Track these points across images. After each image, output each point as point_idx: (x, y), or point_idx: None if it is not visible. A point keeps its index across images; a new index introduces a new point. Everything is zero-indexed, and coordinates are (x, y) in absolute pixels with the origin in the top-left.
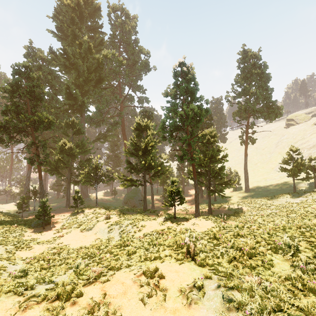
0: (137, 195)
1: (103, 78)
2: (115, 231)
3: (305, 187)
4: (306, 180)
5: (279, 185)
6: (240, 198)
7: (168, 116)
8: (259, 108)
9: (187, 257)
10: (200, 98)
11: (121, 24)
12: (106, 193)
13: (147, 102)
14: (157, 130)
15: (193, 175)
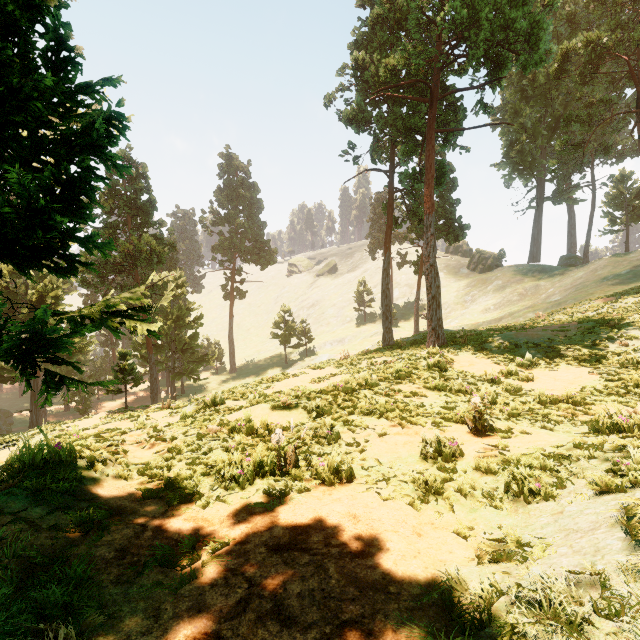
0: None
1: None
2: None
3: (298, 357)
4: (297, 347)
5: (273, 358)
6: (223, 383)
7: None
8: (249, 248)
9: (164, 408)
10: (159, 225)
11: None
12: None
13: None
14: None
15: (148, 348)
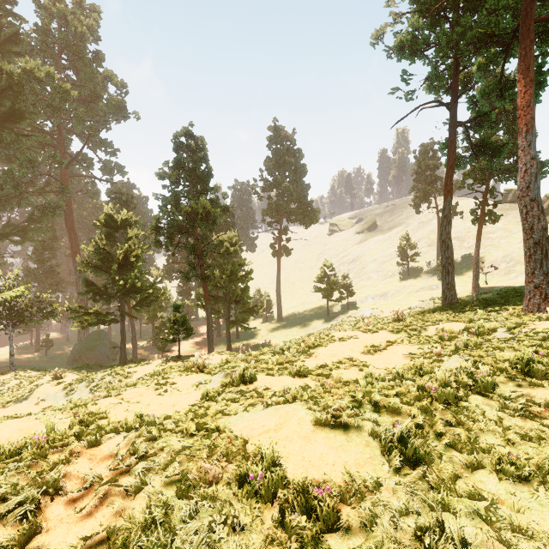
0: (101, 344)
1: (23, 114)
2: (81, 391)
3: (339, 310)
4: (339, 301)
5: (316, 309)
6: (271, 331)
7: (166, 212)
8: (294, 209)
9: (197, 371)
10: (215, 190)
11: (65, 15)
12: (21, 349)
13: (121, 174)
14: (148, 231)
15: (205, 299)
